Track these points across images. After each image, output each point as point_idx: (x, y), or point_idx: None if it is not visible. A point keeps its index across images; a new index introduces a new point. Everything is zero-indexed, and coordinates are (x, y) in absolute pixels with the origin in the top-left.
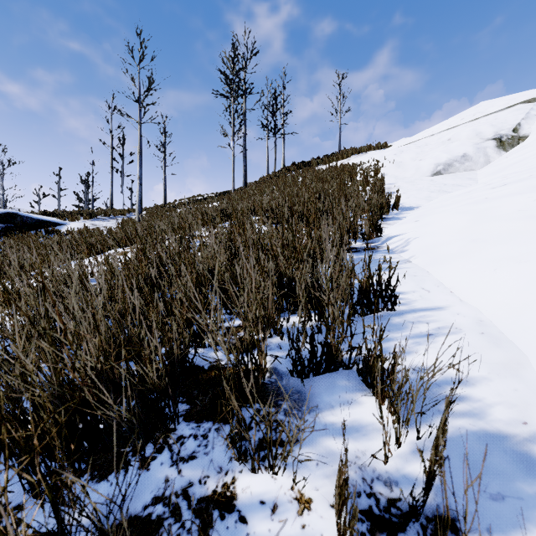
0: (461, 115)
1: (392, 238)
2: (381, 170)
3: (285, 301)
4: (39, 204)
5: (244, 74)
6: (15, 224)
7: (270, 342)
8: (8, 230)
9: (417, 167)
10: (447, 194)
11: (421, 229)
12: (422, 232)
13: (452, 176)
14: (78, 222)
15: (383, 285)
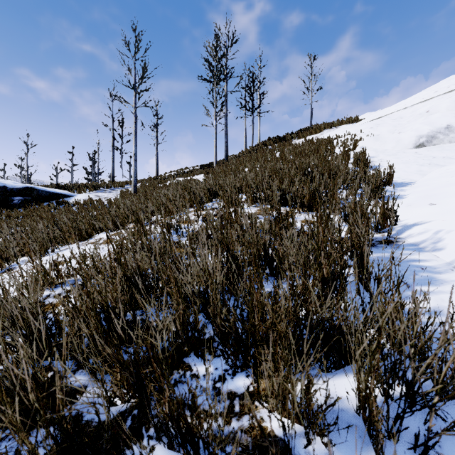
0: (433, 88)
1: (411, 227)
2: (359, 143)
3: (312, 351)
4: (57, 177)
5: (226, 60)
6: (32, 197)
7: (307, 450)
8: (27, 202)
9: (397, 140)
10: (442, 168)
11: (450, 218)
12: (454, 222)
13: (438, 148)
14: (84, 194)
15: (444, 315)
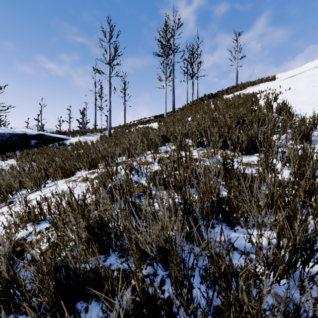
0: None
1: None
2: (279, 96)
3: None
4: (60, 126)
5: (173, 39)
6: (42, 140)
7: None
8: (39, 144)
9: (313, 92)
10: None
11: None
12: None
13: None
14: (76, 137)
15: None
